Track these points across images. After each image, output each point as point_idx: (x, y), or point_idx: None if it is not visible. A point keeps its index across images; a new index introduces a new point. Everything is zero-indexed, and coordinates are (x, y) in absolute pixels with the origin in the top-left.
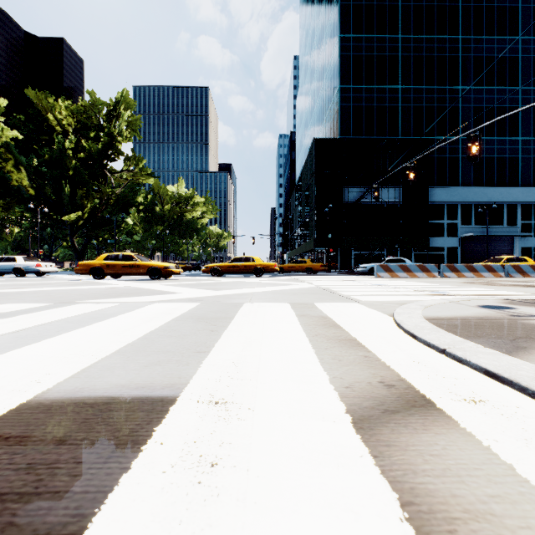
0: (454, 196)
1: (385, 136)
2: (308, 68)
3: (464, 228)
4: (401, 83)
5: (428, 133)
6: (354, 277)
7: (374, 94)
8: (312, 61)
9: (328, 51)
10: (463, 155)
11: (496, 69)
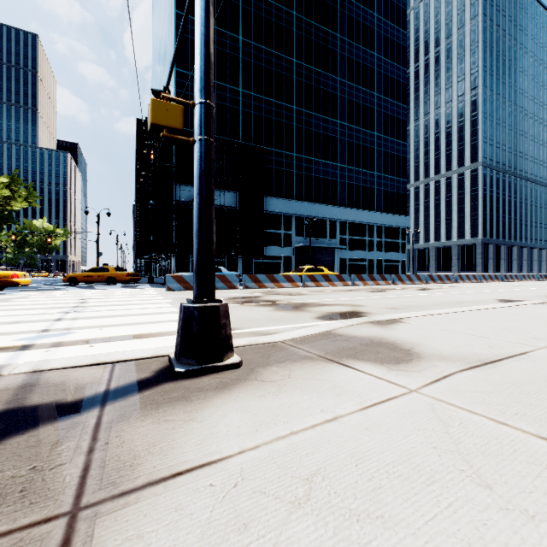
0: (289, 208)
1: (226, 137)
2: (158, 46)
3: (297, 239)
4: (242, 86)
5: (267, 143)
6: (142, 290)
7: (214, 89)
8: (159, 38)
9: (169, 27)
10: (297, 170)
11: (322, 100)
